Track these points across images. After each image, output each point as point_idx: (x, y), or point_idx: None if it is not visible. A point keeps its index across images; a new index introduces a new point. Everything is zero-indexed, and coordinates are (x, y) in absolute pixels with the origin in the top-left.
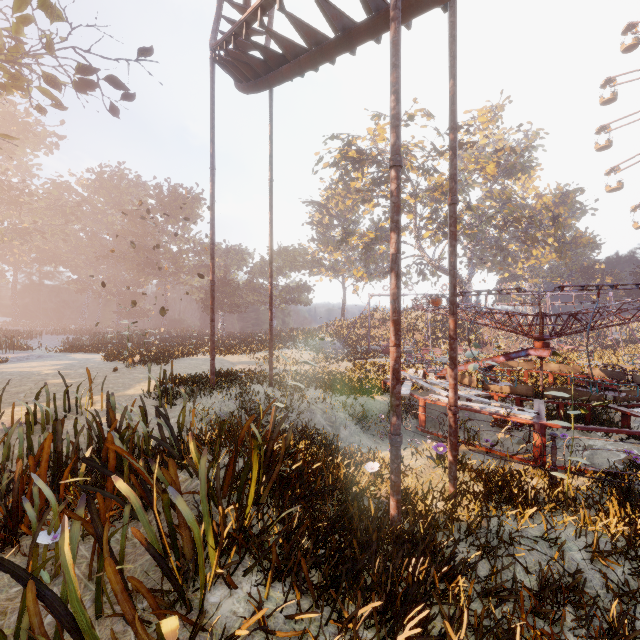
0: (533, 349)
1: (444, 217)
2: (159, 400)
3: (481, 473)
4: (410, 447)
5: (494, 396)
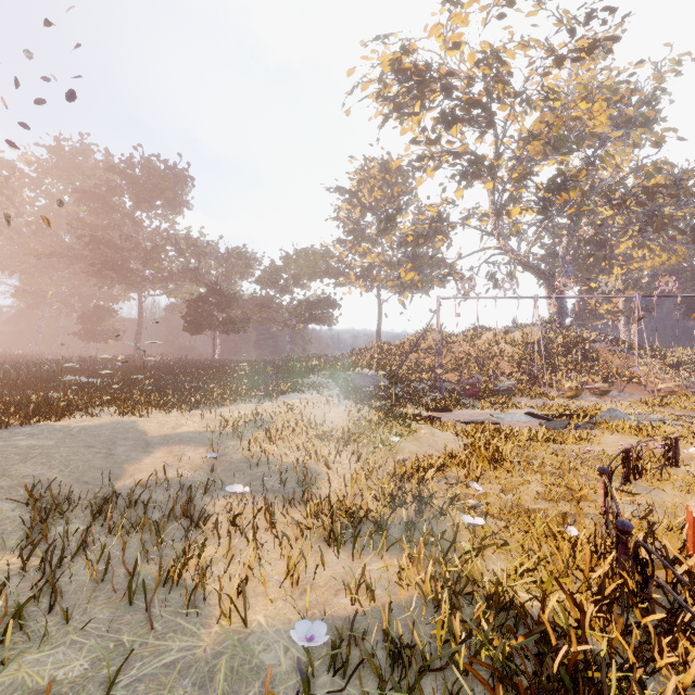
0: None
1: (551, 178)
2: None
3: None
4: None
5: None
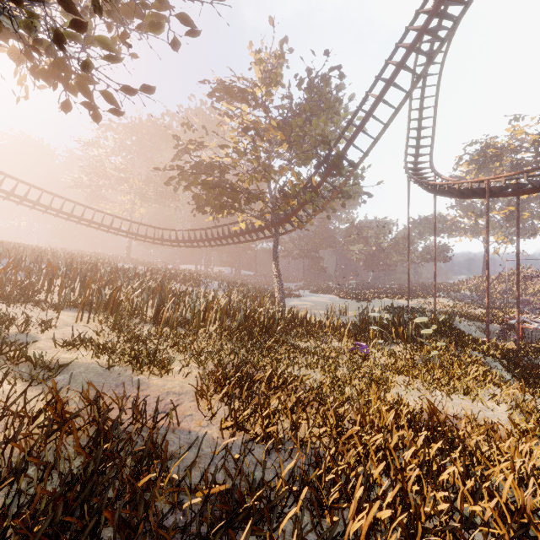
0: None
1: None
2: (393, 313)
3: (534, 348)
4: (504, 338)
5: None
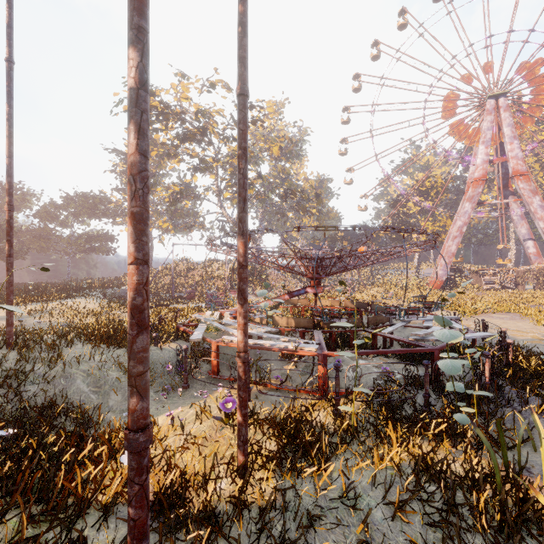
0: (310, 287)
1: None
2: None
3: (274, 423)
4: (195, 406)
5: (282, 331)
